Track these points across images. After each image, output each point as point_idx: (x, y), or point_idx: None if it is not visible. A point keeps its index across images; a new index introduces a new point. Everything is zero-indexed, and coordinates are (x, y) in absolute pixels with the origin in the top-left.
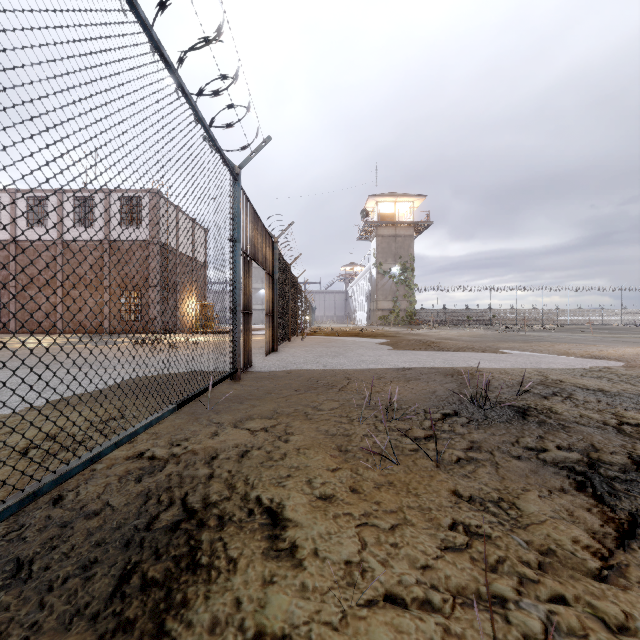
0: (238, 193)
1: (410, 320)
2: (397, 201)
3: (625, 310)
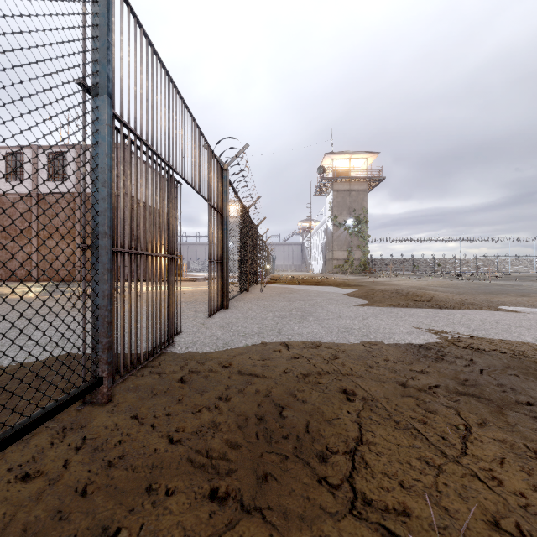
0: None
1: (364, 268)
2: (351, 158)
3: None
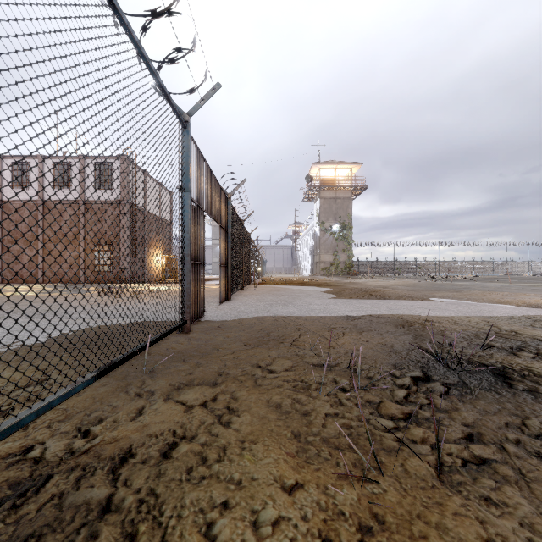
0: (187, 141)
1: (348, 271)
2: (337, 168)
3: (531, 262)
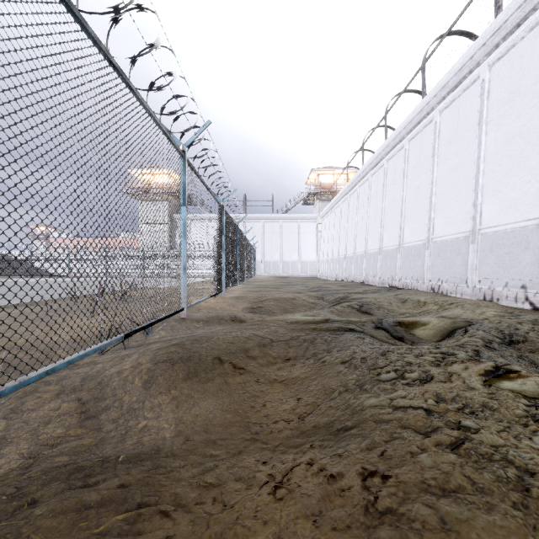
0: None
1: None
2: None
3: None
